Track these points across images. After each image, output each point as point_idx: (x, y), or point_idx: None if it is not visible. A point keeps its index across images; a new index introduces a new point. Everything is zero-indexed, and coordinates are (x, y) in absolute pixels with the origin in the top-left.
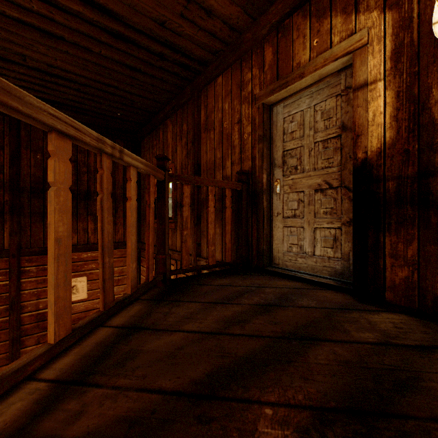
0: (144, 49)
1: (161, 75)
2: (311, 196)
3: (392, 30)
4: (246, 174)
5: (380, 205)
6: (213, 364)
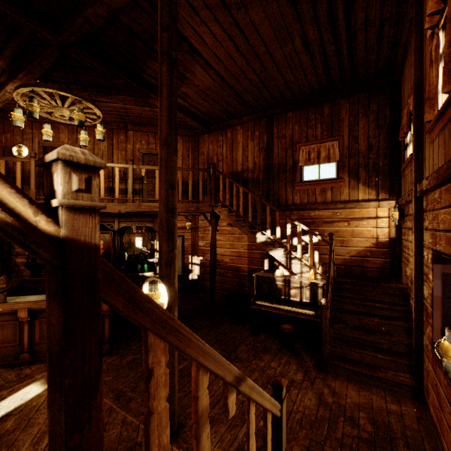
0: None
1: None
2: None
3: None
4: None
5: None
6: None
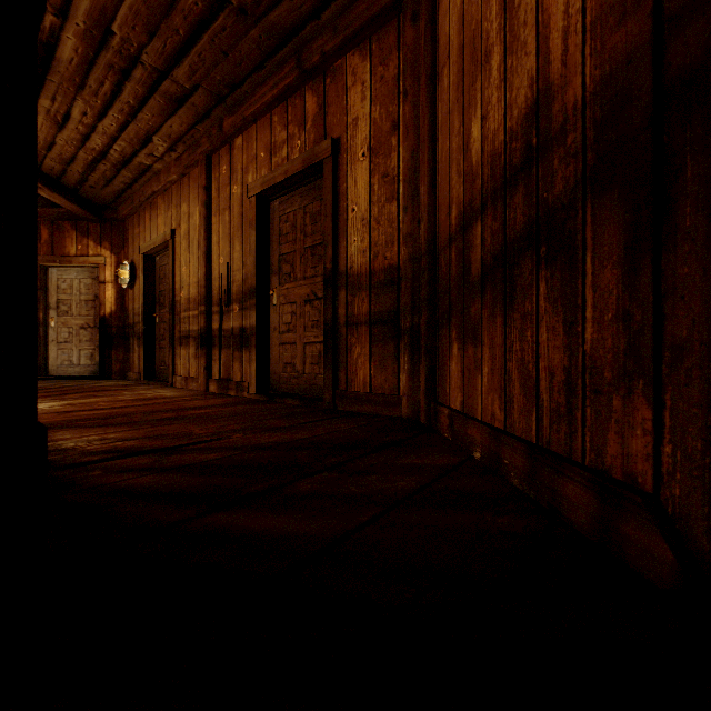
0: None
1: None
2: (78, 331)
3: (115, 264)
4: None
5: (111, 338)
6: None
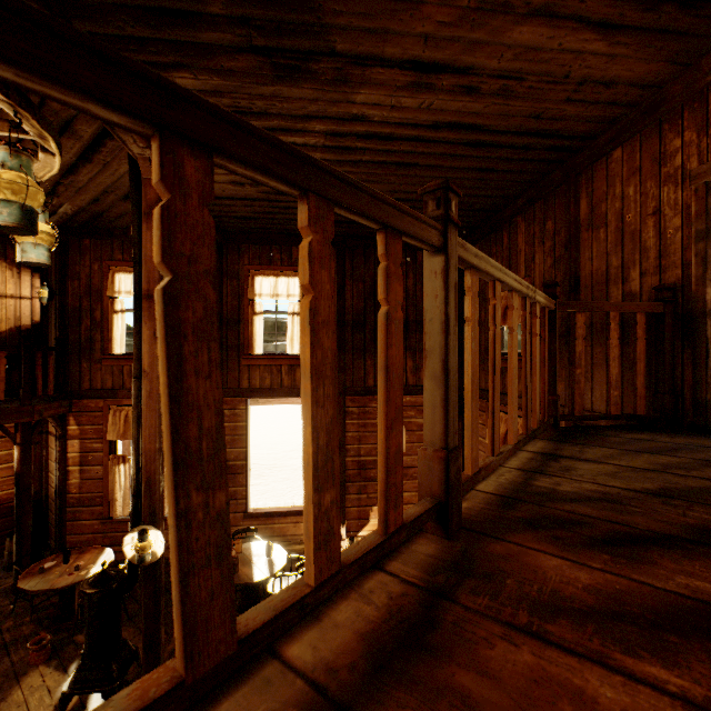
0: (504, 147)
1: (520, 167)
2: None
3: None
4: (670, 289)
5: None
6: (661, 485)
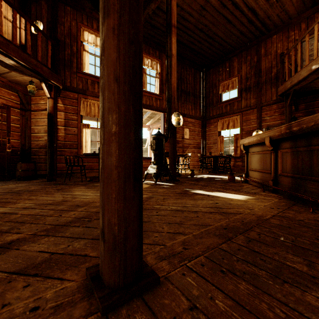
0: (253, 26)
1: (249, 36)
2: None
3: None
4: None
5: None
6: None
